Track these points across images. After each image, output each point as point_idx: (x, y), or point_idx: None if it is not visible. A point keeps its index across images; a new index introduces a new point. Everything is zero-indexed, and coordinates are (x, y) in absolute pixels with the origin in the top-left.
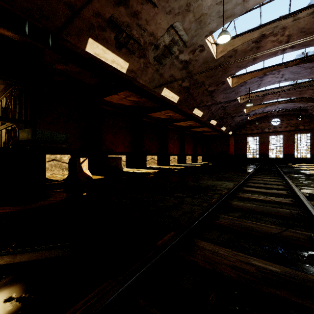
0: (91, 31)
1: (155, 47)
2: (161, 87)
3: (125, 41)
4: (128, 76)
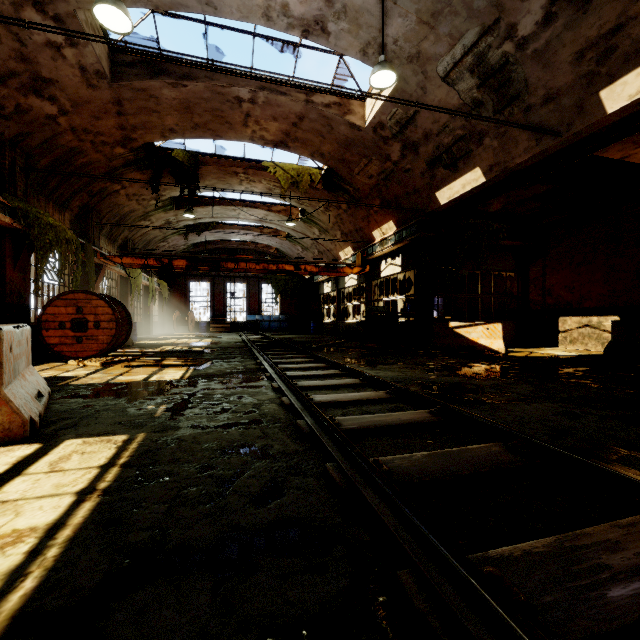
0: (432, 188)
1: (477, 107)
2: (584, 108)
3: (452, 157)
4: (498, 176)
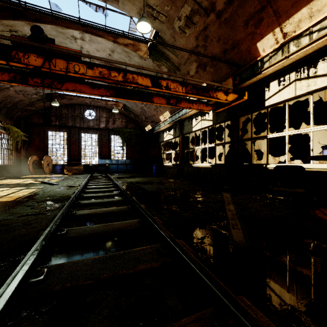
0: None
1: None
2: None
3: None
4: None
